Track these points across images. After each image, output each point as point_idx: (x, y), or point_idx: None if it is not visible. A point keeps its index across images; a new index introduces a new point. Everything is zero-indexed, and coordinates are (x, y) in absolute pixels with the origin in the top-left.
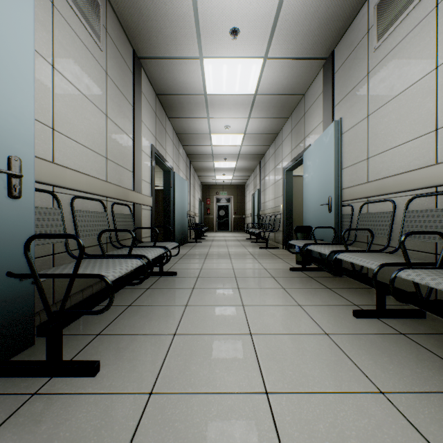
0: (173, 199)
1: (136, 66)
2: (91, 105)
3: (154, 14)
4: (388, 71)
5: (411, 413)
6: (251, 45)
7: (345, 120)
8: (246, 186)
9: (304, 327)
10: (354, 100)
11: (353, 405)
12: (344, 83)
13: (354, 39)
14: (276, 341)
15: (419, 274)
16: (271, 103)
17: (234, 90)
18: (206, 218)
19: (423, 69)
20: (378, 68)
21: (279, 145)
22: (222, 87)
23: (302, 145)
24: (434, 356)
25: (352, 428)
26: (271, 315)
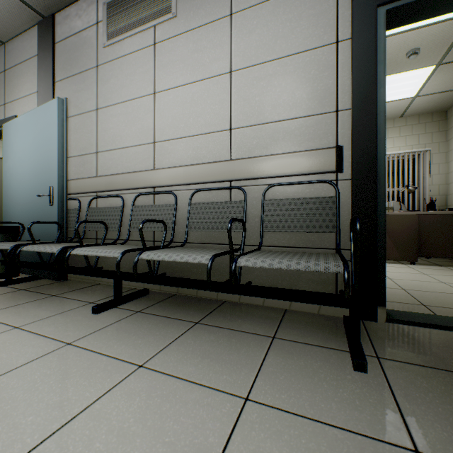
0: None
1: None
2: None
3: None
4: (118, 75)
5: (165, 367)
6: None
7: (71, 103)
8: None
9: (36, 350)
10: (82, 86)
11: (123, 395)
12: (69, 61)
13: (82, 19)
14: None
15: (156, 253)
16: None
17: None
18: None
19: (146, 90)
20: (109, 67)
21: None
22: None
23: (2, 112)
24: (163, 318)
25: (129, 416)
26: None
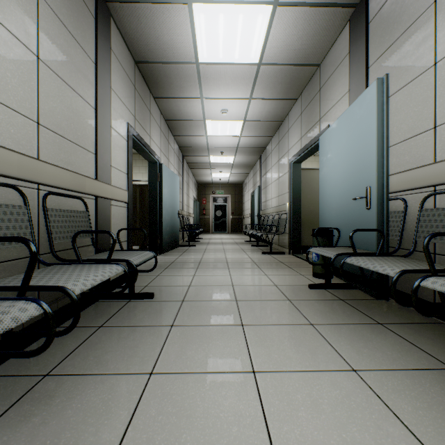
0: (160, 196)
1: (99, 9)
2: None
3: None
4: None
5: None
6: None
7: (389, 80)
8: (244, 185)
9: None
10: (407, 47)
11: None
12: (387, 29)
13: None
14: None
15: None
16: (278, 77)
17: (233, 56)
18: (202, 219)
19: None
20: None
21: (284, 134)
22: (218, 52)
23: (317, 127)
24: None
25: None
26: (312, 405)
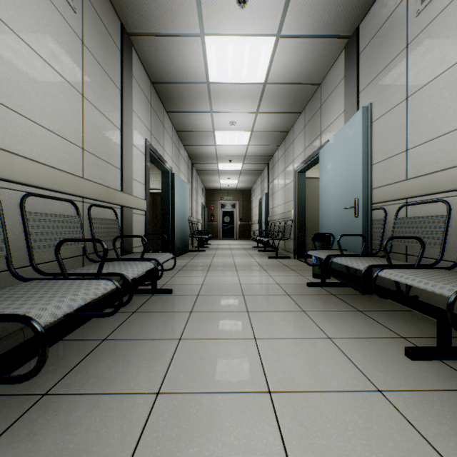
0: (172, 203)
1: (124, 44)
2: (58, 78)
3: None
4: (438, 38)
5: None
6: (262, 18)
7: (375, 106)
8: (252, 191)
9: (345, 378)
10: (387, 80)
11: None
12: (373, 63)
13: (386, 7)
14: (309, 407)
15: None
16: (283, 94)
17: (241, 77)
18: (210, 225)
19: None
20: (423, 36)
21: (290, 144)
22: (227, 74)
23: (318, 141)
24: None
25: None
26: (294, 355)
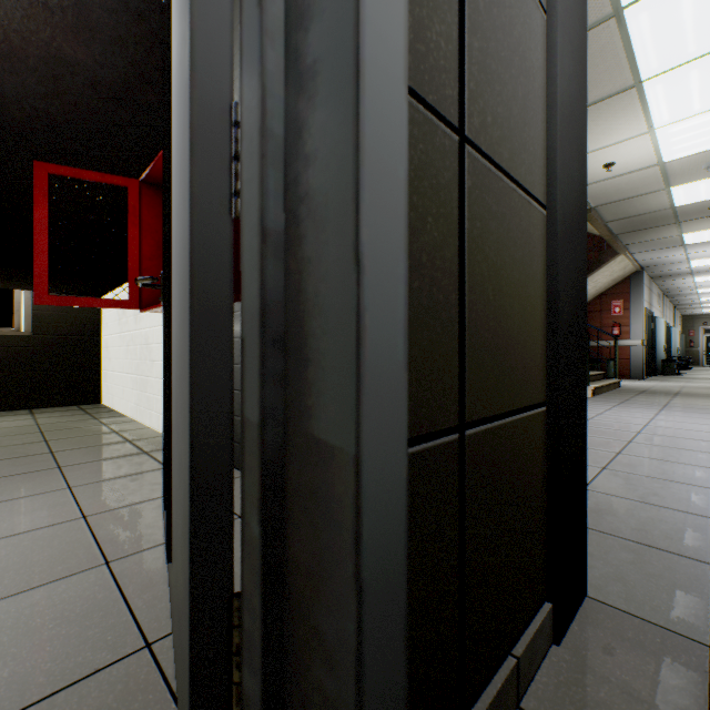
0: (669, 342)
1: (662, 298)
2: None
3: (676, 289)
4: None
5: None
6: None
7: None
8: None
9: None
10: None
11: None
12: None
13: None
14: None
15: None
16: None
17: None
18: (687, 351)
19: None
20: None
21: None
22: (708, 291)
23: None
24: None
25: None
26: None
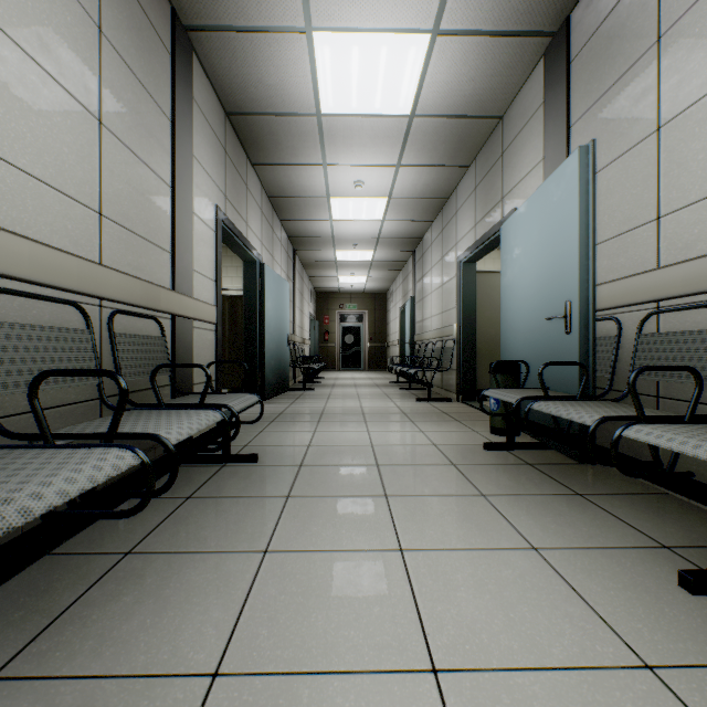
0: (261, 313)
1: (178, 42)
2: (51, 86)
3: None
4: None
5: None
6: None
7: (599, 147)
8: (389, 294)
9: (576, 637)
10: (622, 101)
11: None
12: (595, 74)
13: None
14: None
15: None
16: (440, 135)
17: (372, 105)
18: (323, 347)
19: None
20: (689, 18)
21: (450, 218)
22: (350, 99)
23: (498, 210)
24: None
25: None
26: (476, 585)
